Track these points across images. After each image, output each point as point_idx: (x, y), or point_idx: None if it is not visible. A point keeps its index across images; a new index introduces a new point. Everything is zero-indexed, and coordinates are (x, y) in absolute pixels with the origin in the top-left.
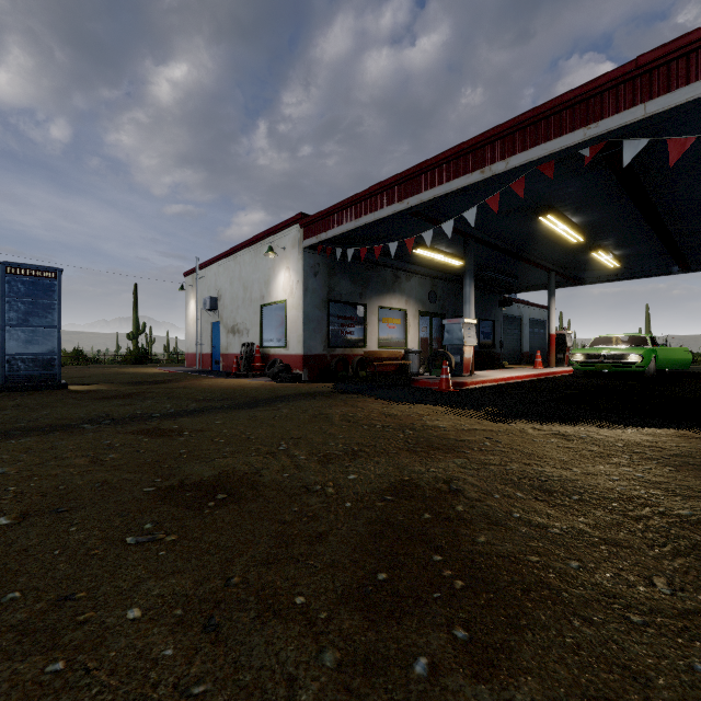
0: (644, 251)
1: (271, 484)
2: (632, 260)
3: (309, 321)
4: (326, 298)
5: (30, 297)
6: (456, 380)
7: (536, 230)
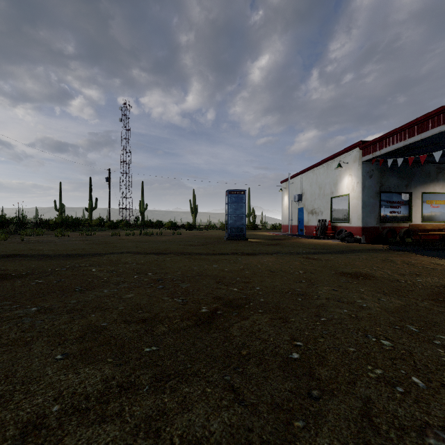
0: None
1: (380, 277)
2: None
3: (365, 206)
4: (378, 191)
5: (236, 202)
6: None
7: None
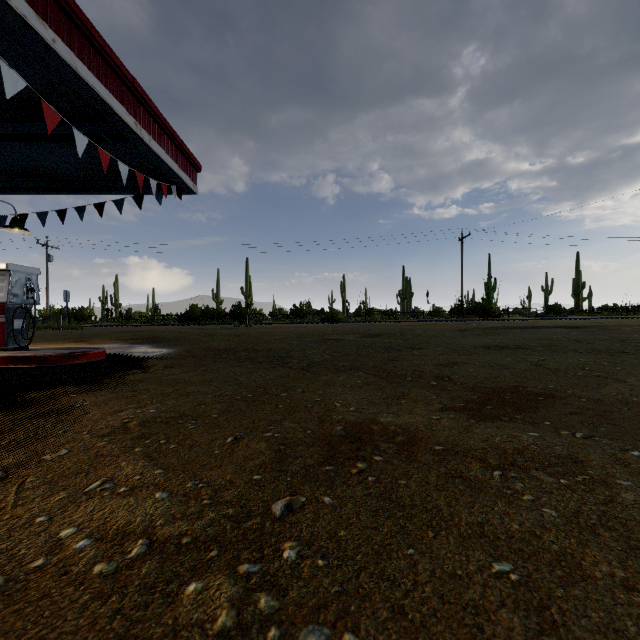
0: None
1: None
2: None
3: None
4: None
5: None
6: None
7: None
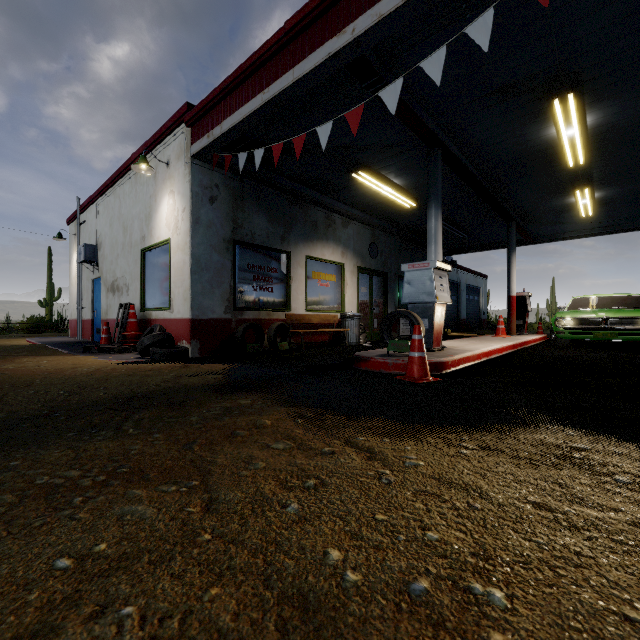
0: (630, 193)
1: None
2: (606, 208)
3: (201, 268)
4: (230, 237)
5: None
6: (431, 359)
7: (526, 142)
